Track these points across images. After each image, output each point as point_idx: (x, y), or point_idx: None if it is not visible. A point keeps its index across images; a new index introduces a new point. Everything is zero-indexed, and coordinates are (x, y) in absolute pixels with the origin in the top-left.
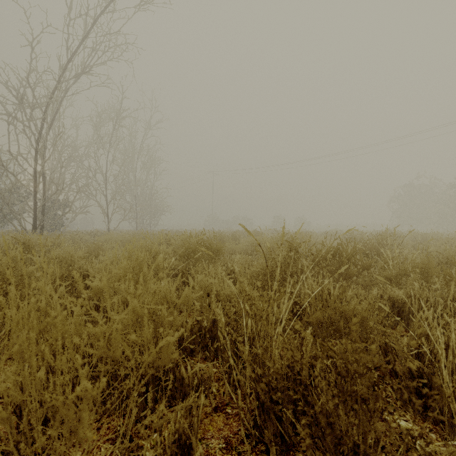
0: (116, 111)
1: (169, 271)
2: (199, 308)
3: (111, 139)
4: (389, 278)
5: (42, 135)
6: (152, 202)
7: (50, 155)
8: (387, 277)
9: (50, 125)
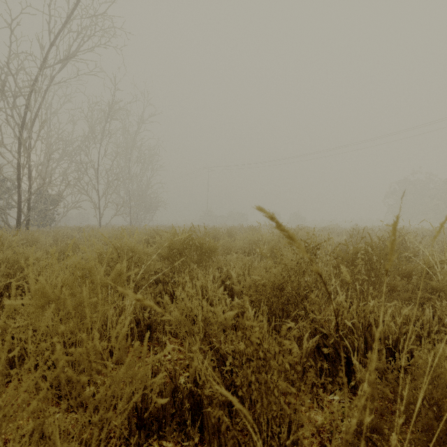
0: (108, 103)
1: (150, 275)
2: (163, 380)
3: (103, 132)
4: (438, 290)
5: (26, 124)
6: (146, 197)
7: (34, 146)
8: (436, 289)
9: (36, 115)
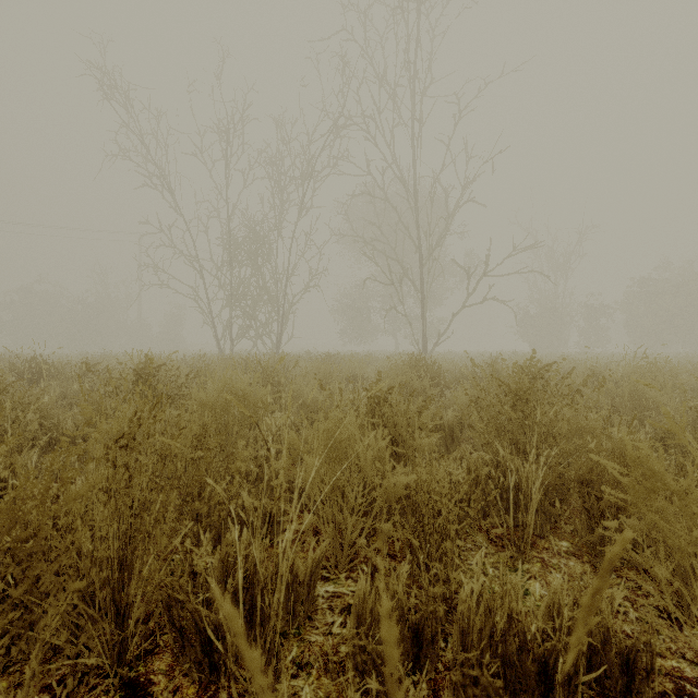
0: None
1: None
2: None
3: None
4: None
5: None
6: None
7: None
8: None
9: None
